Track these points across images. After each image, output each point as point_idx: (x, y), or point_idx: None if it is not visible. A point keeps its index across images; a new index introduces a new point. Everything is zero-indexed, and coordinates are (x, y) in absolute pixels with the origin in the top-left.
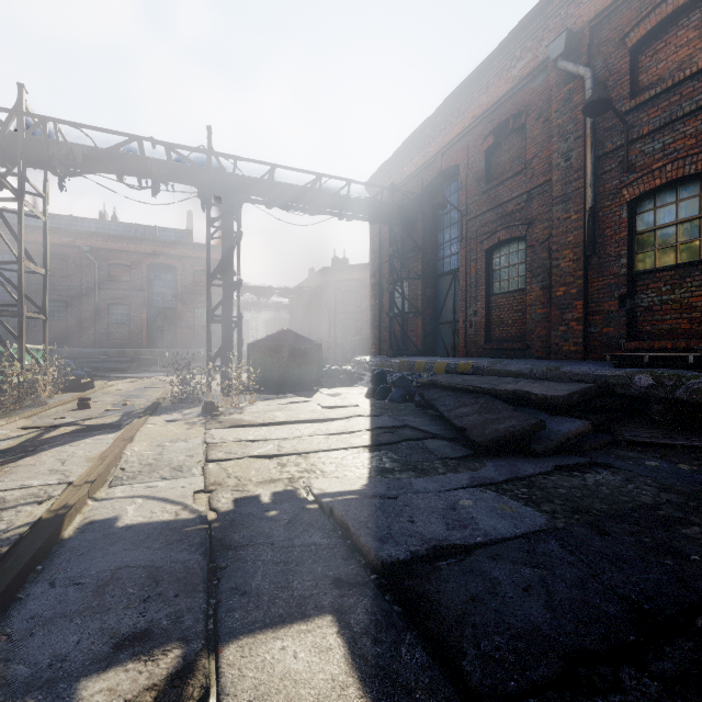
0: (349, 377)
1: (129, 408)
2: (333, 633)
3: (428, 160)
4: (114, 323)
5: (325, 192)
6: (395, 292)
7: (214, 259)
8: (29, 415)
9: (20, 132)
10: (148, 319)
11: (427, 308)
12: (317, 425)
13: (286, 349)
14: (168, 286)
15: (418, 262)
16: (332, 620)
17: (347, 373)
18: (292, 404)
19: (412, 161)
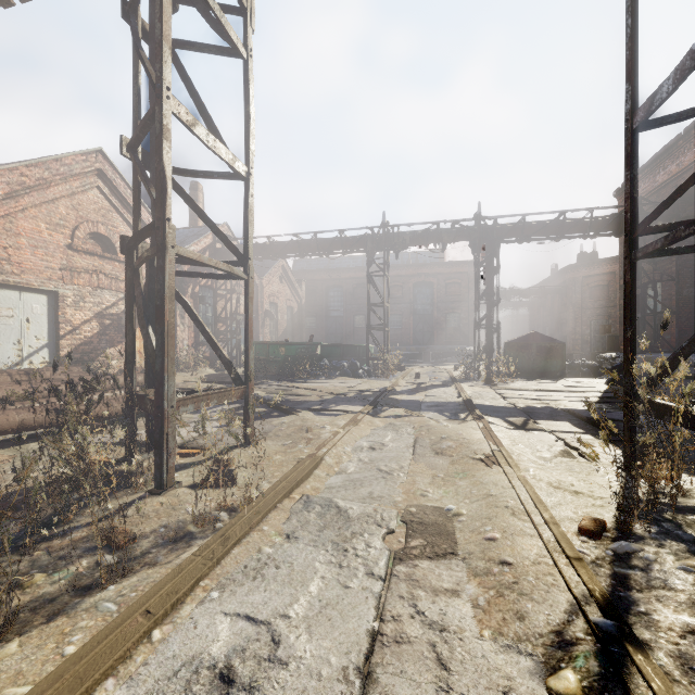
0: (592, 371)
1: (439, 380)
2: (567, 423)
3: (682, 169)
4: (392, 328)
5: (568, 222)
6: (647, 292)
7: (462, 272)
8: (402, 378)
9: (383, 236)
10: (413, 324)
11: (683, 307)
12: (561, 393)
13: (534, 347)
14: (427, 298)
15: (672, 265)
16: (567, 422)
17: (590, 367)
18: (541, 383)
19: (665, 170)
